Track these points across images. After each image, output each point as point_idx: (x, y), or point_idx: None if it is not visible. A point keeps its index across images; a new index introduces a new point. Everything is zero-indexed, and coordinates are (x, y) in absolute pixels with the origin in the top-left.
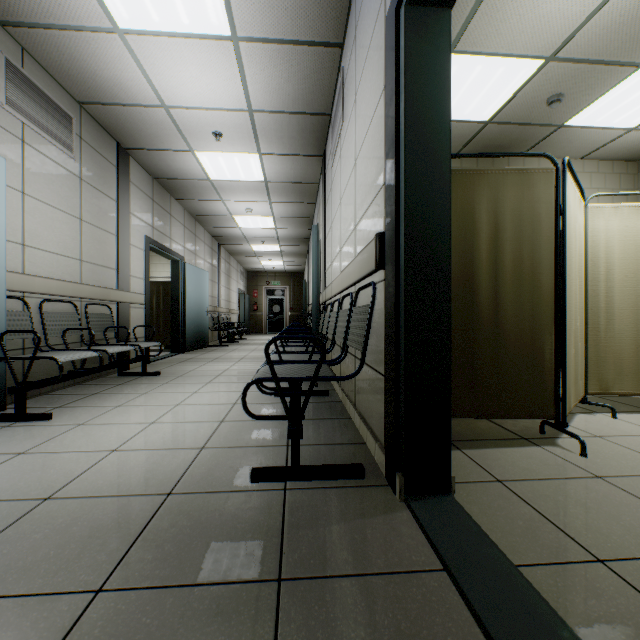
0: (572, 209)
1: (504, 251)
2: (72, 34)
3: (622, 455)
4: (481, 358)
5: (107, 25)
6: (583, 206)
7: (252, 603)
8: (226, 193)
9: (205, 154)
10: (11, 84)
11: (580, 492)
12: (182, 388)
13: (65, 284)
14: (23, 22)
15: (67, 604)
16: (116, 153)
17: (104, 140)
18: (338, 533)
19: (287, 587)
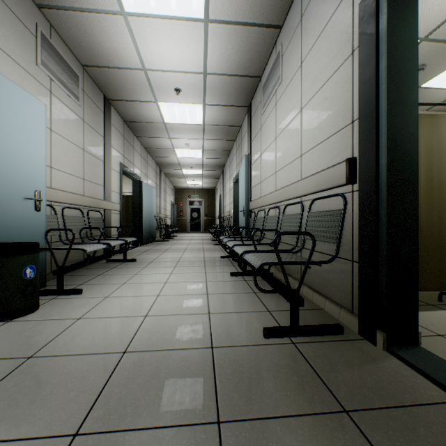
0: None
1: (419, 172)
2: (89, 15)
3: None
4: None
5: (116, 9)
6: None
7: (340, 429)
8: (173, 132)
9: (165, 104)
10: (44, 50)
11: None
12: (159, 270)
13: (75, 196)
14: (55, 5)
15: (203, 433)
16: (103, 103)
17: (96, 93)
18: (359, 375)
19: (356, 417)
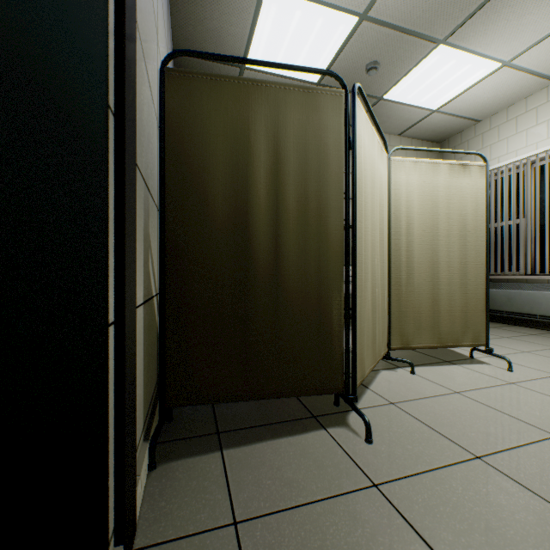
0: (369, 150)
1: (287, 187)
2: None
3: (410, 433)
4: (257, 323)
5: None
6: (386, 157)
7: None
8: None
9: None
10: None
11: (342, 532)
12: None
13: None
14: None
15: None
16: None
17: None
18: None
19: None
